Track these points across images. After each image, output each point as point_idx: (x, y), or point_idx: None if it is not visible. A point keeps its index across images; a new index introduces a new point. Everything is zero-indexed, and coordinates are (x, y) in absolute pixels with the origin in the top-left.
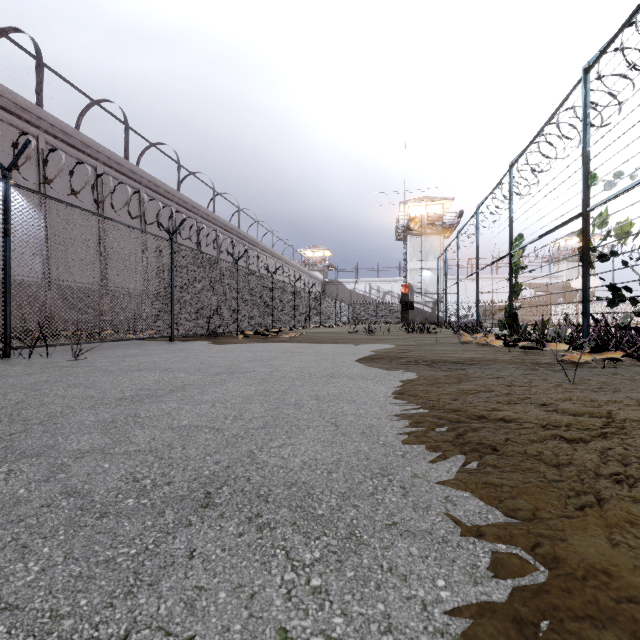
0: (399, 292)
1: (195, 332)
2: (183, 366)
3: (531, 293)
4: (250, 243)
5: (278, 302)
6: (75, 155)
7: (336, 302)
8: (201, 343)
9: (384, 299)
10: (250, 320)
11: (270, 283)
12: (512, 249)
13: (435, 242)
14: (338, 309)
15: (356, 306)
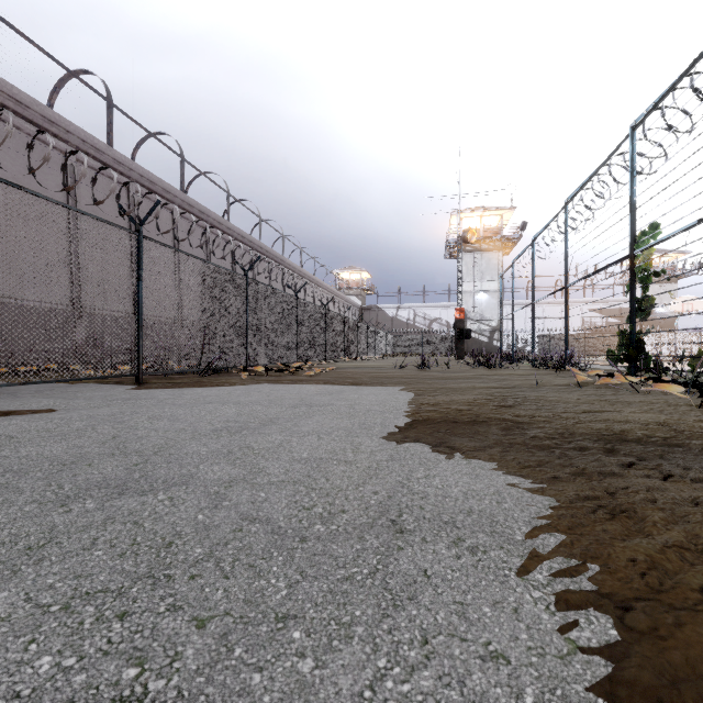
0: (448, 319)
1: (180, 368)
2: (46, 453)
3: (602, 320)
4: (274, 260)
5: (304, 328)
6: (34, 133)
7: (376, 330)
8: (181, 384)
9: (430, 327)
10: (265, 351)
11: (293, 304)
12: (635, 248)
13: (492, 260)
14: (378, 338)
15: (399, 335)
